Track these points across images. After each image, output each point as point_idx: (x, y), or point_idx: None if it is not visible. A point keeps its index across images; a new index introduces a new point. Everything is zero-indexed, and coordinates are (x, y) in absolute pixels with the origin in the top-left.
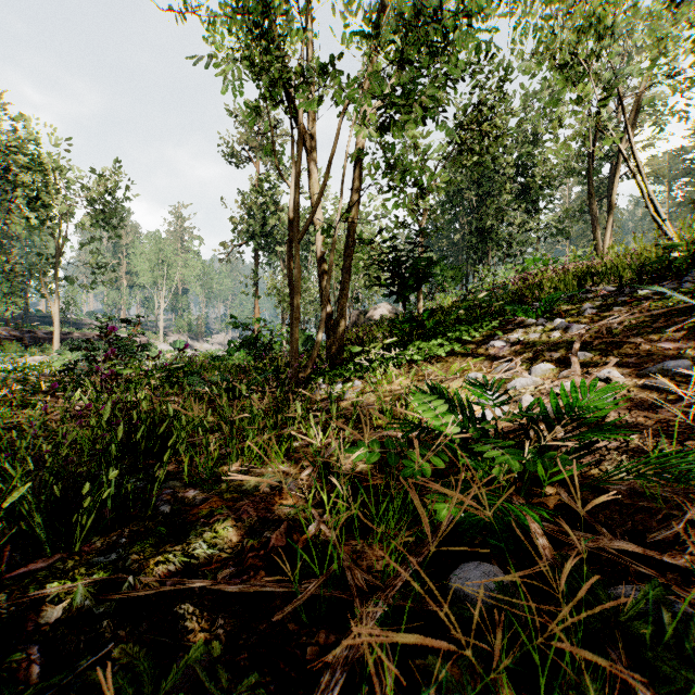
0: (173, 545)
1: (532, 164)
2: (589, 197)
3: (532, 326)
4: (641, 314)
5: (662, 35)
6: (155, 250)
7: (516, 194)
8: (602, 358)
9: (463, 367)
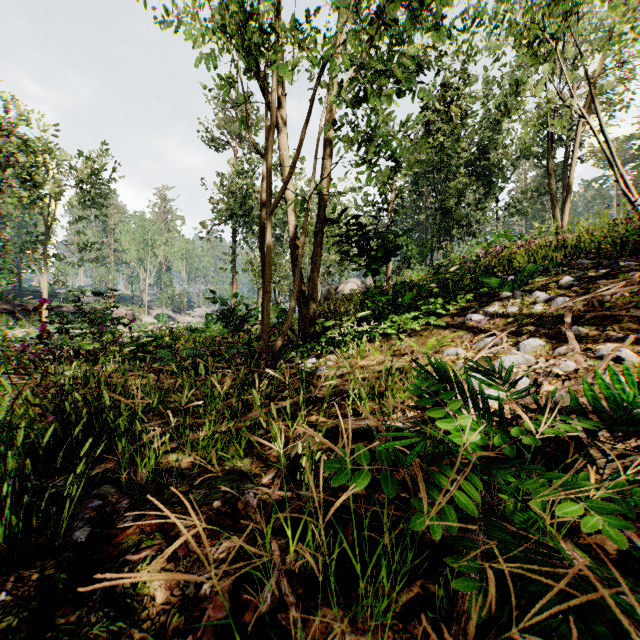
0: (67, 611)
1: (493, 148)
2: (548, 177)
3: (509, 299)
4: (635, 285)
5: (636, 7)
6: (140, 229)
7: (477, 177)
8: (600, 334)
9: (440, 342)
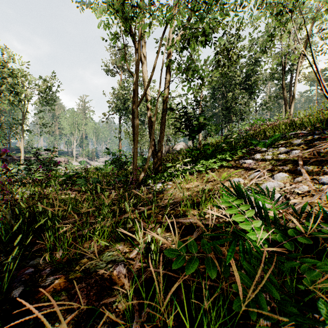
0: None
1: (253, 75)
2: (283, 89)
3: (265, 152)
4: None
5: None
6: (72, 117)
7: (245, 90)
8: (320, 170)
9: (229, 175)
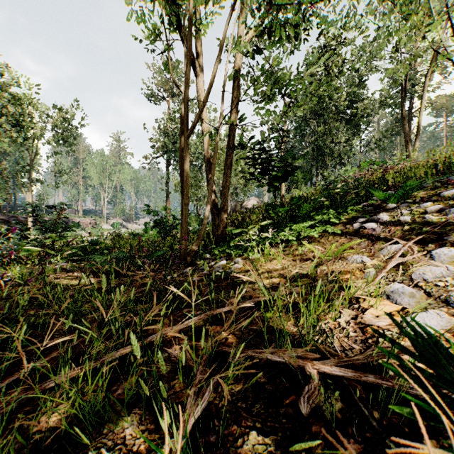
0: None
1: (357, 100)
2: (402, 119)
3: (396, 209)
4: None
5: None
6: (101, 162)
7: (346, 121)
8: None
9: (341, 249)
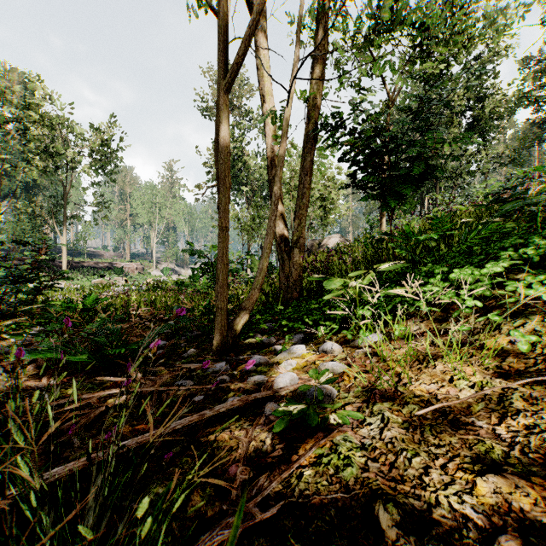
0: None
1: (482, 97)
2: None
3: None
4: None
5: None
6: (149, 196)
7: (465, 128)
8: None
9: None
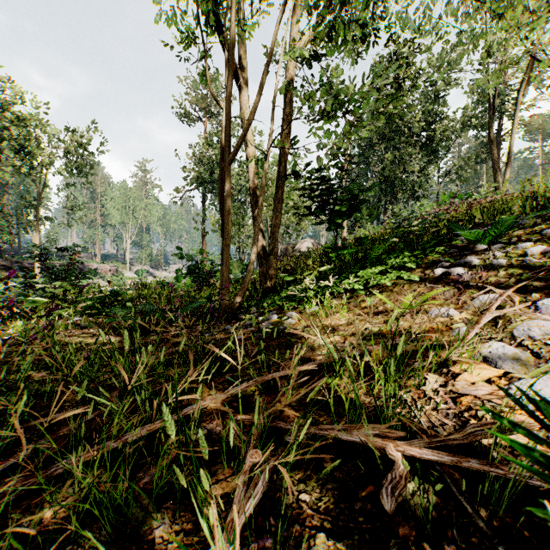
0: None
1: (434, 120)
2: (490, 143)
3: (487, 251)
4: None
5: None
6: (123, 196)
7: (420, 146)
8: None
9: (421, 300)
